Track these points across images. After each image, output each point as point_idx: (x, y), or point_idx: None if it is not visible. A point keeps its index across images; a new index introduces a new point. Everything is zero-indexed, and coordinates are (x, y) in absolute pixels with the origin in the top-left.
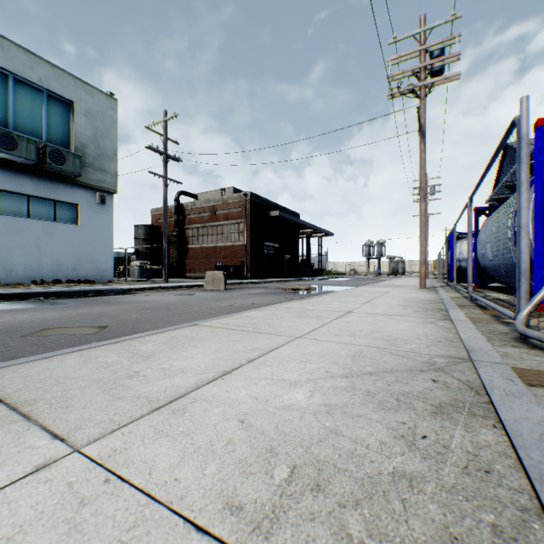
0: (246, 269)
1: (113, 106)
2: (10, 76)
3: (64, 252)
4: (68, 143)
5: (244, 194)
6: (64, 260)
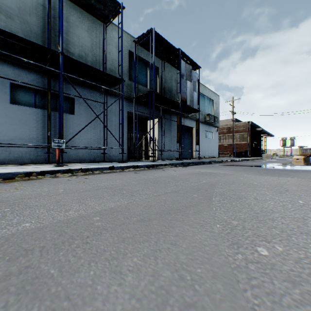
0: (248, 153)
1: (218, 98)
2: (205, 97)
3: (211, 148)
4: (211, 113)
5: (248, 122)
6: (211, 150)
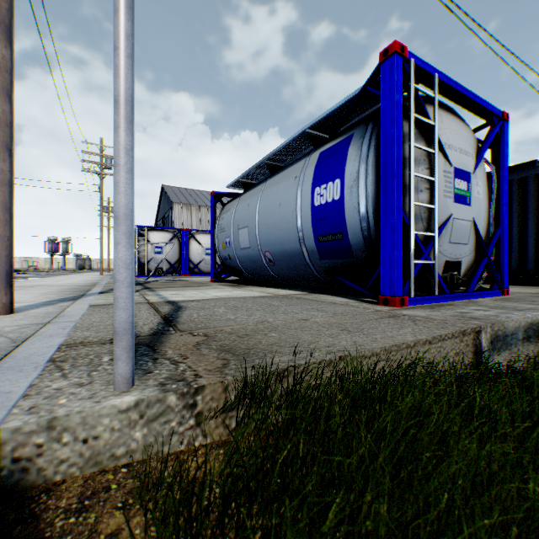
0: None
1: None
2: None
3: None
4: None
5: None
6: None
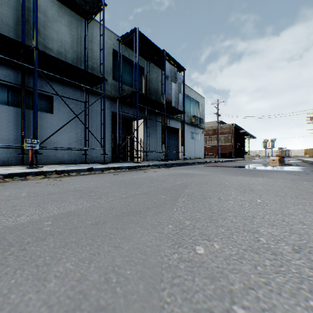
0: (232, 154)
1: (204, 100)
2: (191, 99)
3: (197, 149)
4: (197, 115)
5: (232, 124)
6: (197, 151)
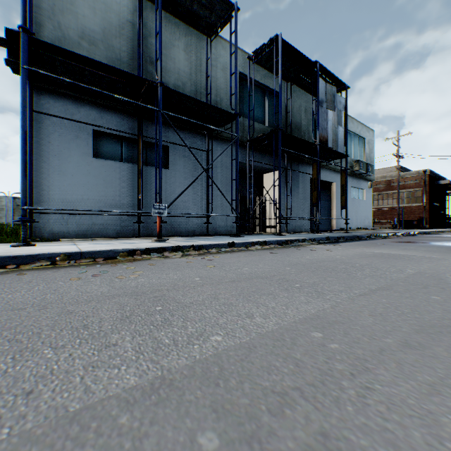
0: (424, 222)
1: (372, 135)
2: (351, 134)
3: (361, 213)
4: (361, 159)
5: (423, 171)
6: (361, 218)
